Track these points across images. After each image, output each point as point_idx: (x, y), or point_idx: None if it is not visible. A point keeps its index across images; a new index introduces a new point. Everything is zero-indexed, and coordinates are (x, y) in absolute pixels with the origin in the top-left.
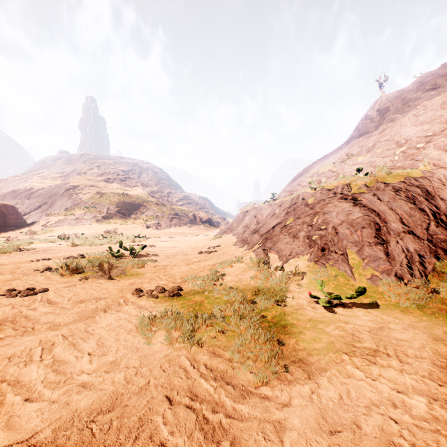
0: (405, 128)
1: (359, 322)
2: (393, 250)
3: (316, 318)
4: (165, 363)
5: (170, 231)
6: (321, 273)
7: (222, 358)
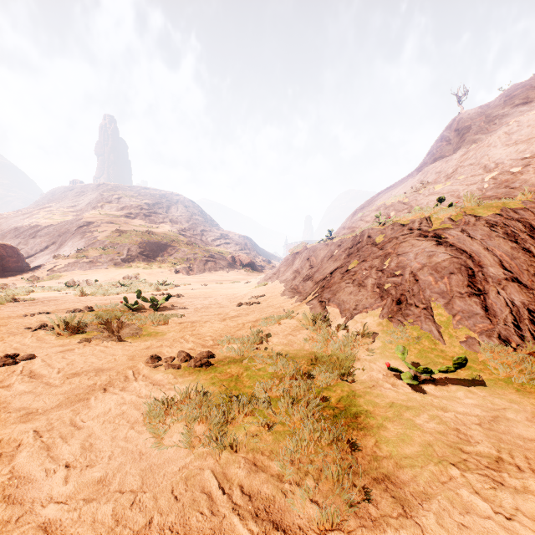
0: (494, 149)
1: (461, 408)
2: (493, 303)
3: (400, 401)
4: (180, 484)
5: (203, 277)
6: (398, 334)
7: (267, 474)
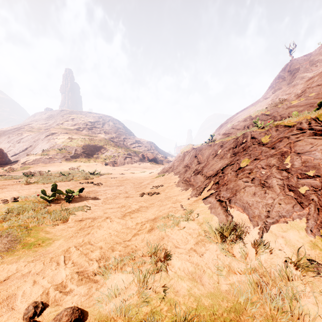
0: None
1: None
2: None
3: None
4: None
5: (123, 168)
6: None
7: None
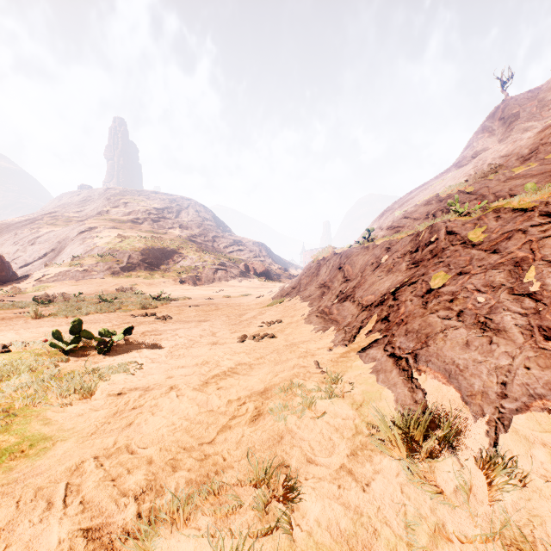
0: None
1: None
2: None
3: None
4: None
5: (211, 287)
6: None
7: None
